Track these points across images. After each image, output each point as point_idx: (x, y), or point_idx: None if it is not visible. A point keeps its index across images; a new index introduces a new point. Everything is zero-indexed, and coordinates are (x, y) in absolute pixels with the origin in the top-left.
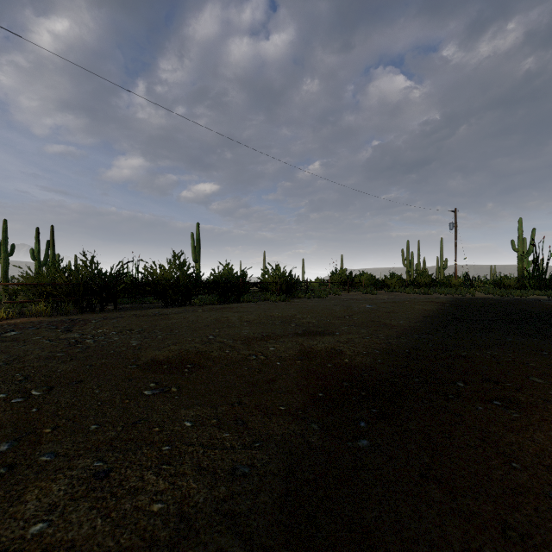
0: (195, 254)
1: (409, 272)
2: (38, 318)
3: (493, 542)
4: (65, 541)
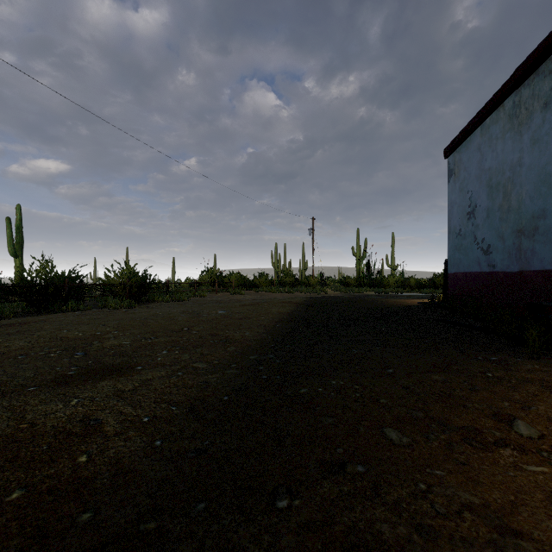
0: (13, 247)
1: (277, 272)
2: None
3: None
4: None
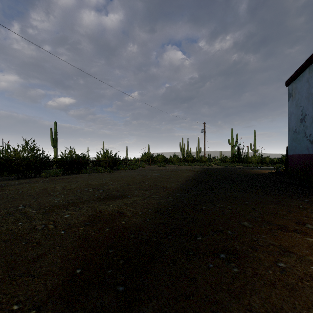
0: (53, 142)
1: (183, 154)
2: None
3: None
4: None
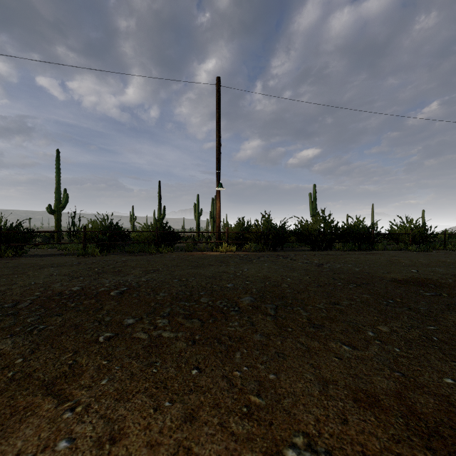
0: (312, 210)
1: None
2: (246, 252)
3: None
4: None
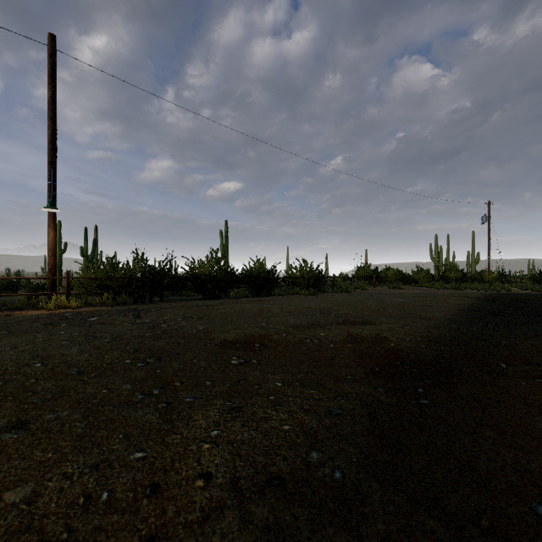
0: (223, 250)
1: (437, 266)
2: (101, 307)
3: (538, 461)
4: (237, 440)
